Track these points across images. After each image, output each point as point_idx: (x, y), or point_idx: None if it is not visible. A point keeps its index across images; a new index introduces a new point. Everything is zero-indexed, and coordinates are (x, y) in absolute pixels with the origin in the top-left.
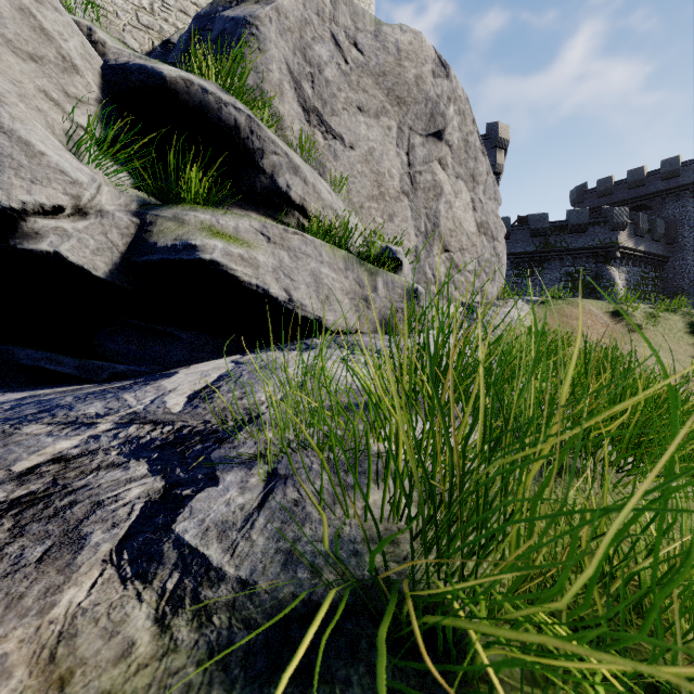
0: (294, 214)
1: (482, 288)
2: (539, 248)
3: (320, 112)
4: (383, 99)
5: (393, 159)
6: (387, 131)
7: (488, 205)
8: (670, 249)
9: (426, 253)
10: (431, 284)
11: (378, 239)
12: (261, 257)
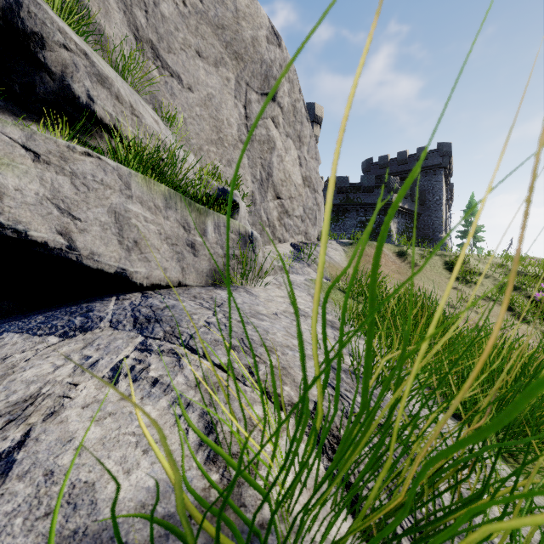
0: (103, 135)
1: (306, 231)
2: (343, 202)
3: (155, 45)
4: (222, 50)
5: (231, 109)
6: (226, 82)
7: (311, 163)
8: (422, 209)
9: (261, 198)
10: (265, 226)
11: (216, 180)
12: (12, 180)
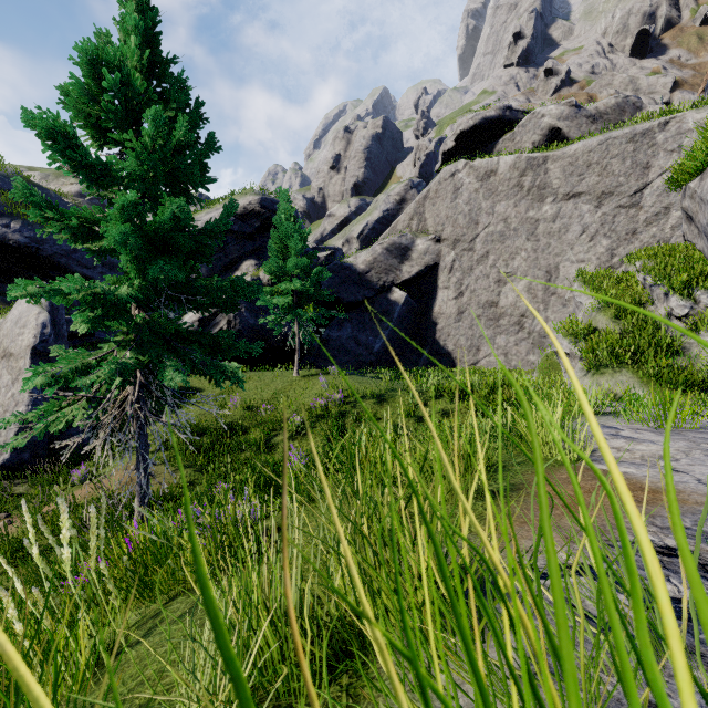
0: None
1: None
2: None
3: None
4: None
5: None
6: None
7: None
8: None
9: None
10: None
11: None
12: None
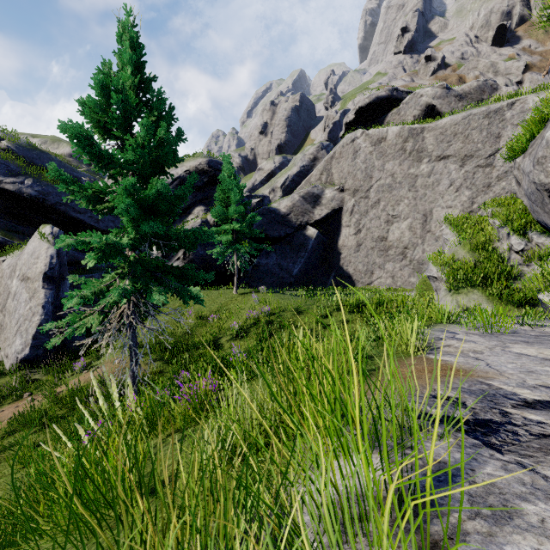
0: None
1: None
2: None
3: None
4: None
5: None
6: None
7: None
8: None
9: None
10: None
11: None
12: None
